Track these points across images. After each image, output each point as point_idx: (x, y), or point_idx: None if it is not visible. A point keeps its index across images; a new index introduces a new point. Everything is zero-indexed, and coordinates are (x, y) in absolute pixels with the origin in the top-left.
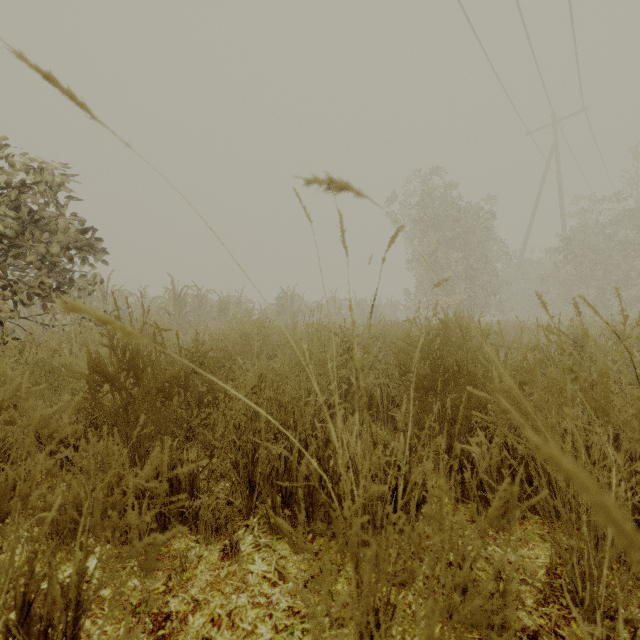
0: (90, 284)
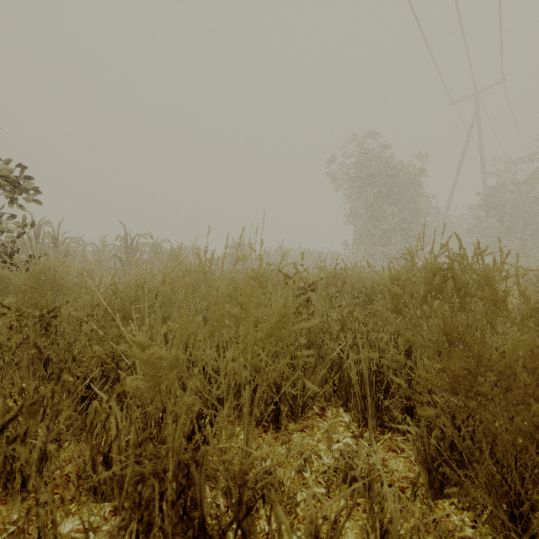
0: (19, 226)
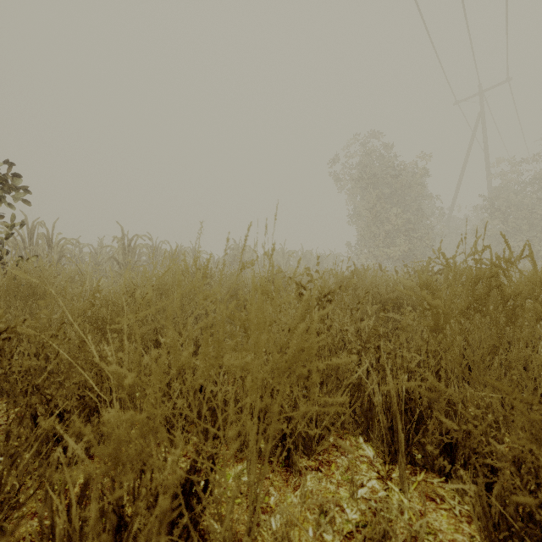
0: (7, 226)
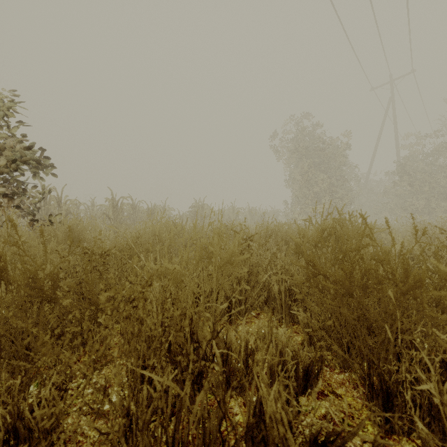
0: (40, 193)
